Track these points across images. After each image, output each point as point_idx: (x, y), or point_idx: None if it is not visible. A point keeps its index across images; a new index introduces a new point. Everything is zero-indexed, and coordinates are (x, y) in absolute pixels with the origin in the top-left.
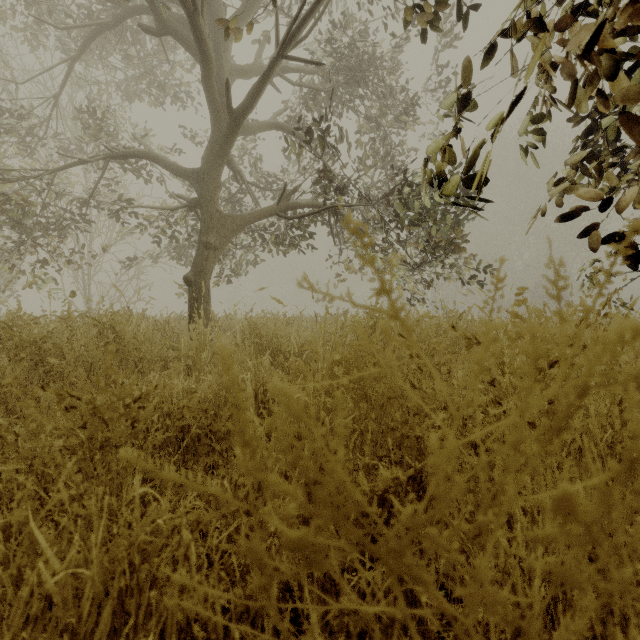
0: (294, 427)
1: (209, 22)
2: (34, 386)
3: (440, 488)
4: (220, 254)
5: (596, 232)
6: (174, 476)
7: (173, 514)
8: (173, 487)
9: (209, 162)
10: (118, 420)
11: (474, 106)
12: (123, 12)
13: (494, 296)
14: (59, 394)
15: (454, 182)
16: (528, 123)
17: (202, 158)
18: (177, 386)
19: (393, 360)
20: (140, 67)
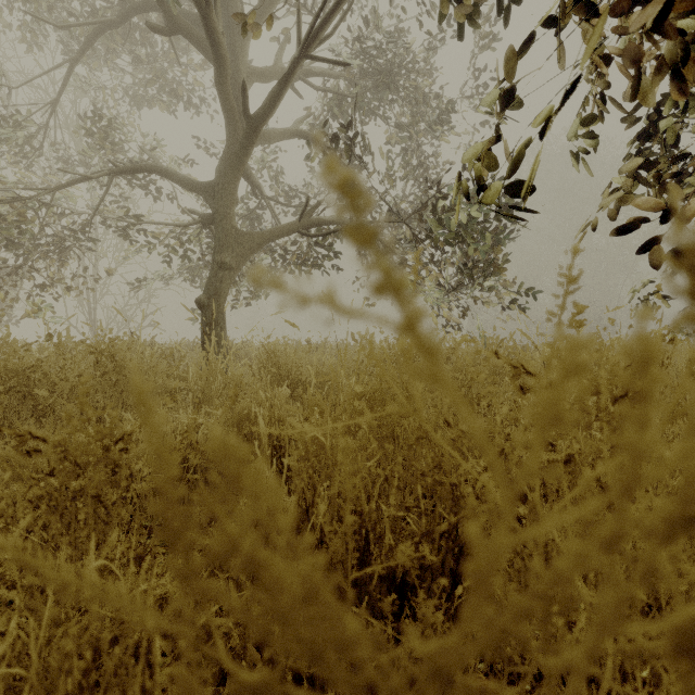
0: (251, 511)
1: (224, 20)
2: (22, 421)
3: (488, 617)
4: (236, 275)
5: (656, 247)
6: (76, 580)
7: (162, 577)
8: (75, 596)
9: (224, 173)
10: (96, 465)
11: (517, 103)
12: (130, 9)
13: (563, 306)
14: (19, 435)
15: (495, 188)
16: (578, 125)
17: (216, 169)
18: (169, 424)
19: (418, 398)
20: (150, 71)
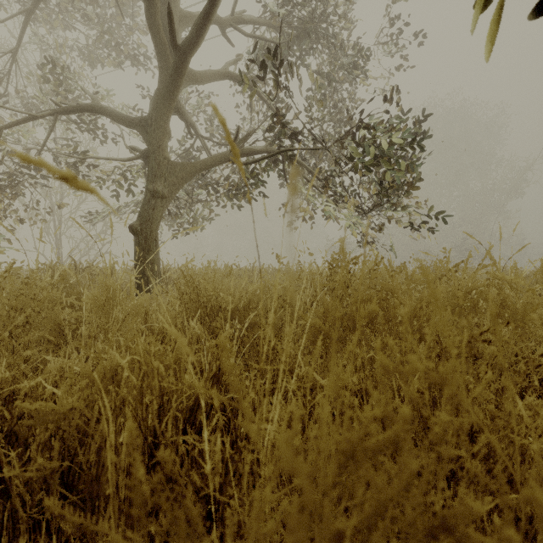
0: None
1: None
2: None
3: None
4: (169, 203)
5: None
6: None
7: None
8: None
9: (156, 107)
10: None
11: None
12: None
13: None
14: None
15: None
16: None
17: (150, 104)
18: None
19: None
20: None
